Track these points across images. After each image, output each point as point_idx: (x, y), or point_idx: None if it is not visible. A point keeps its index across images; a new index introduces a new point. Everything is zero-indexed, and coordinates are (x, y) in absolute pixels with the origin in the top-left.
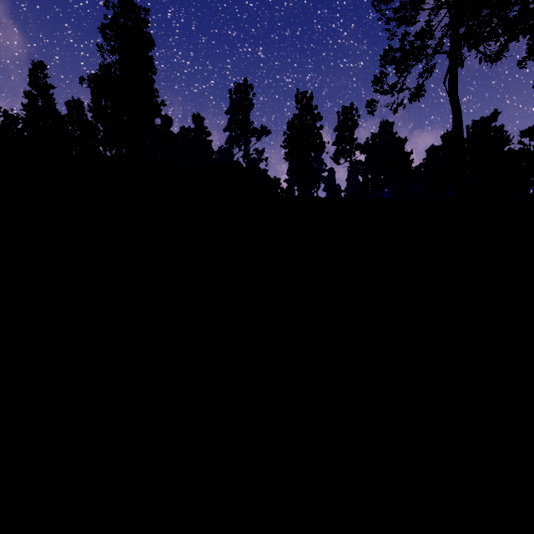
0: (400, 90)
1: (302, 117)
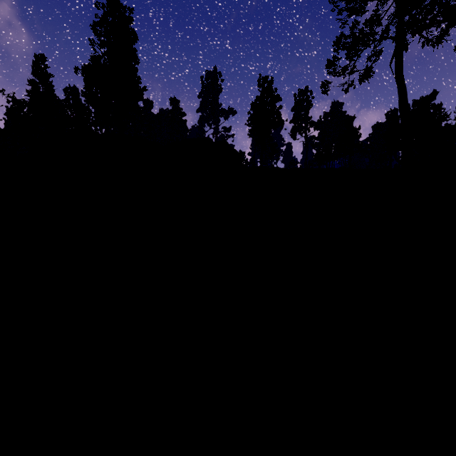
0: (350, 72)
1: (264, 98)
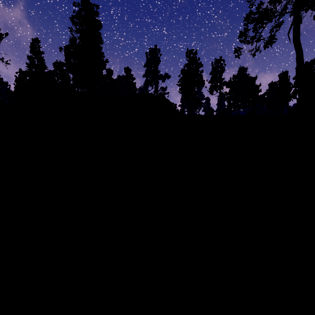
0: (257, 40)
1: (190, 65)
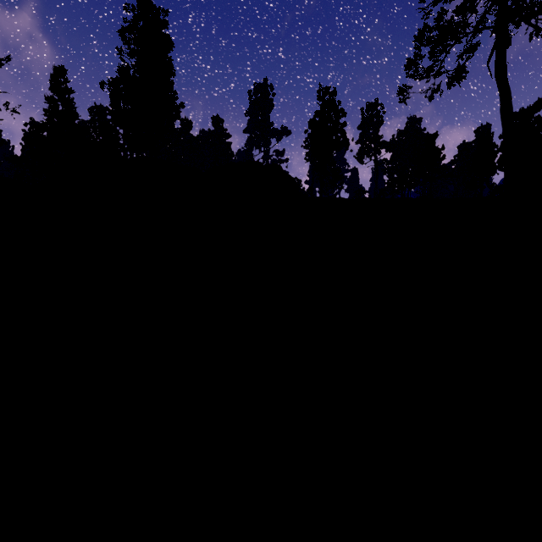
0: (437, 73)
1: (324, 113)
